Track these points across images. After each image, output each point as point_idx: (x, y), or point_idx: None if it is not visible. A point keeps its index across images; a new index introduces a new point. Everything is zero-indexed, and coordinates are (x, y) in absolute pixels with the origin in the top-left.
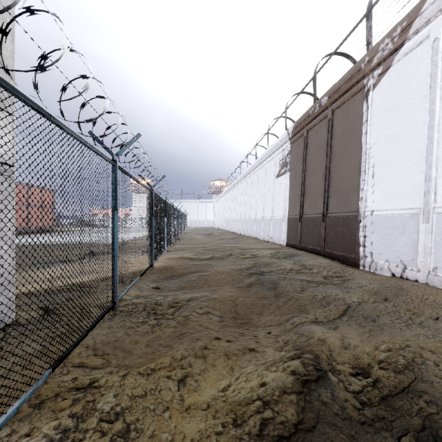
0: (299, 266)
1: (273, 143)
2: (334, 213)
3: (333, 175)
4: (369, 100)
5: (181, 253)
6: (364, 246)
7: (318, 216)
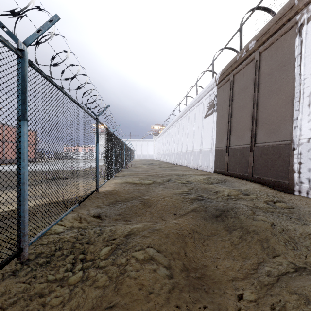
0: (235, 191)
1: (202, 91)
2: (263, 143)
3: (261, 109)
4: (303, 33)
5: (127, 178)
6: (299, 172)
7: (246, 146)
